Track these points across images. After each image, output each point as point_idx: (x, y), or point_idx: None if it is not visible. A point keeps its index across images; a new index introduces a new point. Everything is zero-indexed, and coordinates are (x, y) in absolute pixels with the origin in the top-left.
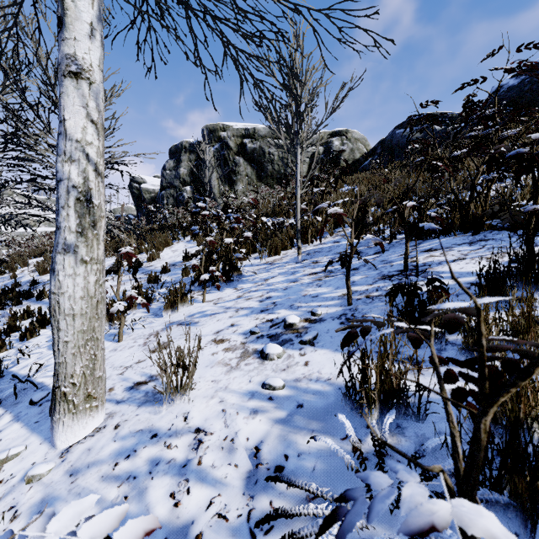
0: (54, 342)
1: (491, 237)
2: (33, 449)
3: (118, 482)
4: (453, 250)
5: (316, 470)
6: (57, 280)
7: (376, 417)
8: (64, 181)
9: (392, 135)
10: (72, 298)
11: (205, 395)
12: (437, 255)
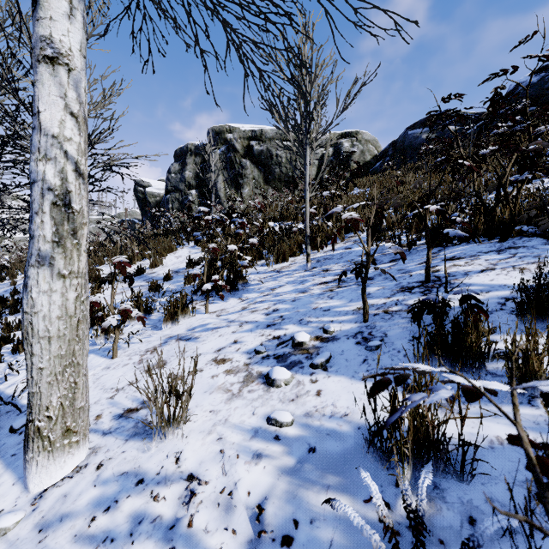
0: (26, 369)
1: (521, 245)
2: (4, 491)
3: (92, 545)
4: (479, 259)
5: (333, 546)
6: (30, 297)
7: (408, 475)
8: (38, 183)
9: (404, 136)
10: (47, 318)
11: (202, 429)
12: (462, 264)
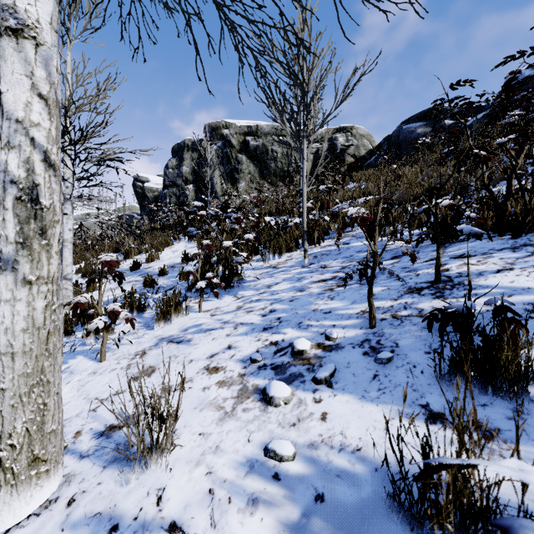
0: None
1: None
2: None
3: None
4: (493, 257)
5: None
6: None
7: None
8: None
9: (398, 130)
10: (9, 331)
11: (189, 458)
12: (473, 263)
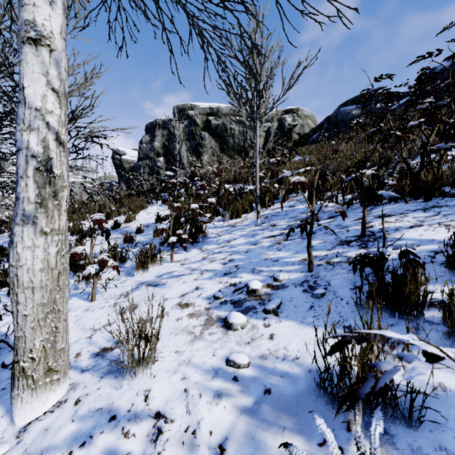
0: (13, 315)
1: (444, 204)
2: None
3: None
4: (408, 216)
5: None
6: (16, 252)
7: (360, 422)
8: (23, 150)
9: (337, 112)
10: (30, 271)
11: (168, 369)
12: (392, 221)
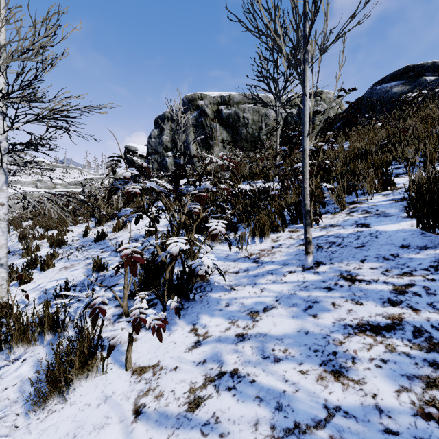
0: None
1: None
2: None
3: None
4: None
5: None
6: None
7: None
8: None
9: (371, 91)
10: None
11: None
12: None
